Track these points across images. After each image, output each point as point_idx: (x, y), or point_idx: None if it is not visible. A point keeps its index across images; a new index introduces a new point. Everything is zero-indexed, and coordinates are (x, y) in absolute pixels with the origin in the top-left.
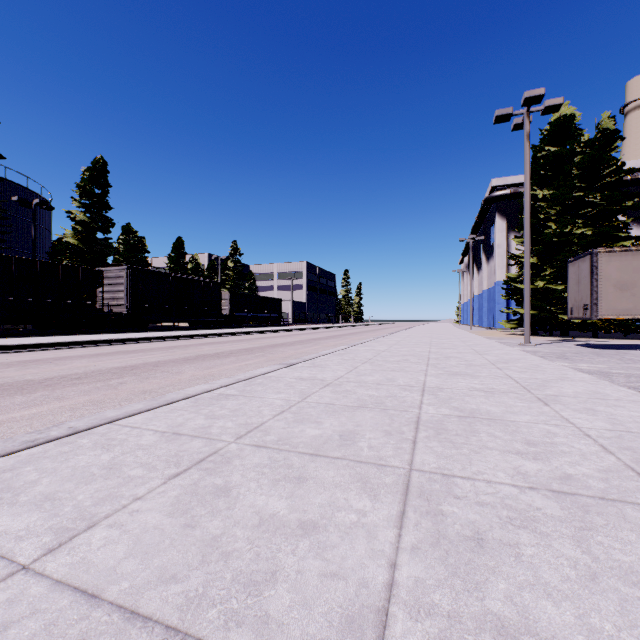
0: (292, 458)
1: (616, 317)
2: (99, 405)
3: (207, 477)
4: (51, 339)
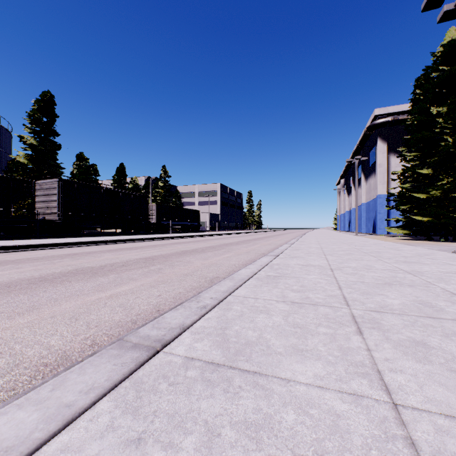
0: None
1: None
2: None
3: None
4: None
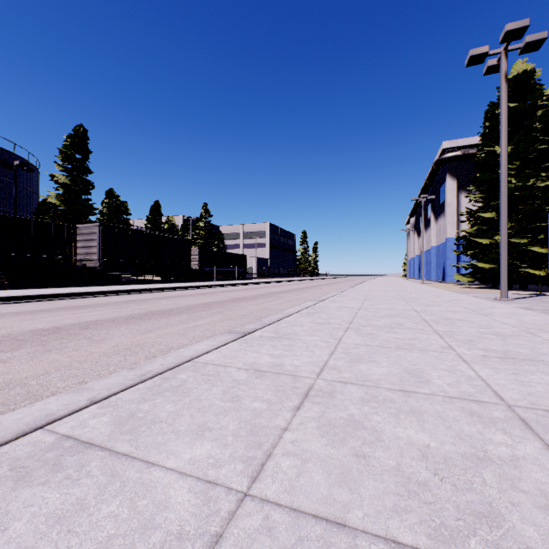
0: None
1: None
2: None
3: None
4: (12, 292)
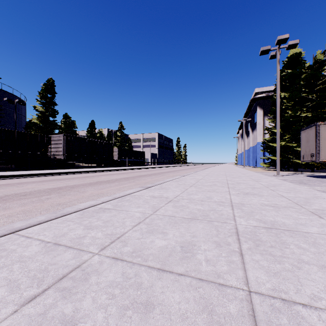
0: (142, 274)
1: None
2: (27, 213)
3: (59, 302)
4: (21, 172)
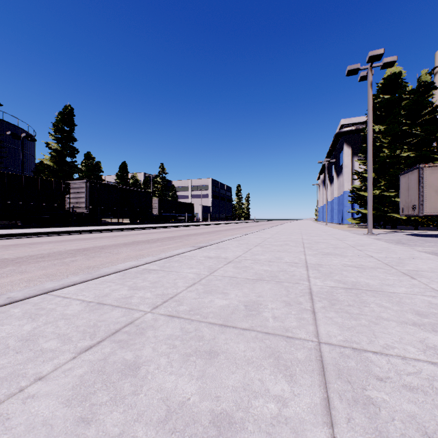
0: (203, 329)
1: (437, 214)
2: (51, 277)
3: (118, 351)
4: (31, 230)
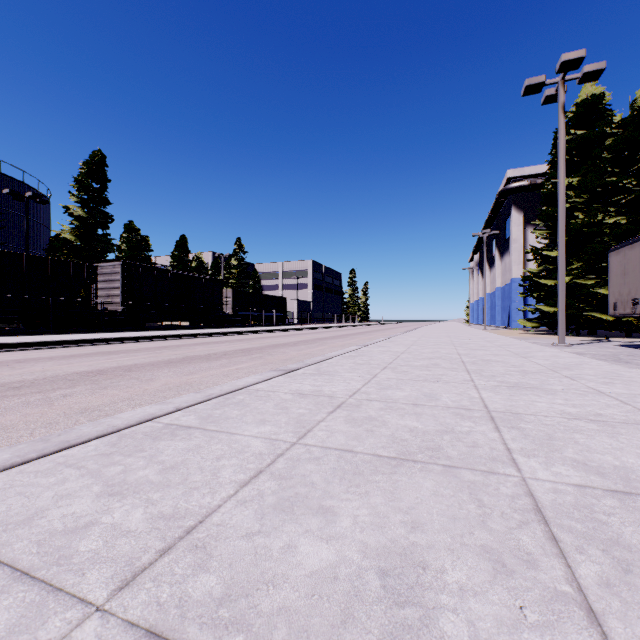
0: None
1: None
2: None
3: None
4: (32, 338)
